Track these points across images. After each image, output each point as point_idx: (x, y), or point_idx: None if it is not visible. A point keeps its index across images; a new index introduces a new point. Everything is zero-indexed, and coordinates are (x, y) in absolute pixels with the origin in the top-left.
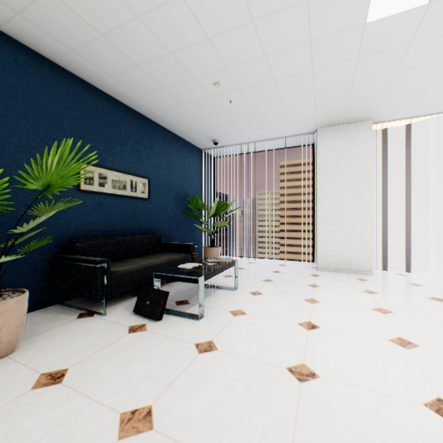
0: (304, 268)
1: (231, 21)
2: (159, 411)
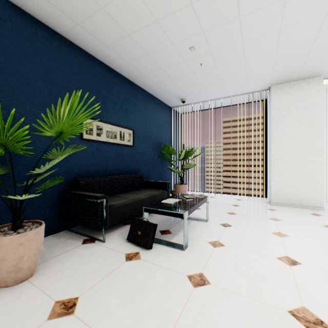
0: (258, 203)
1: None
2: None
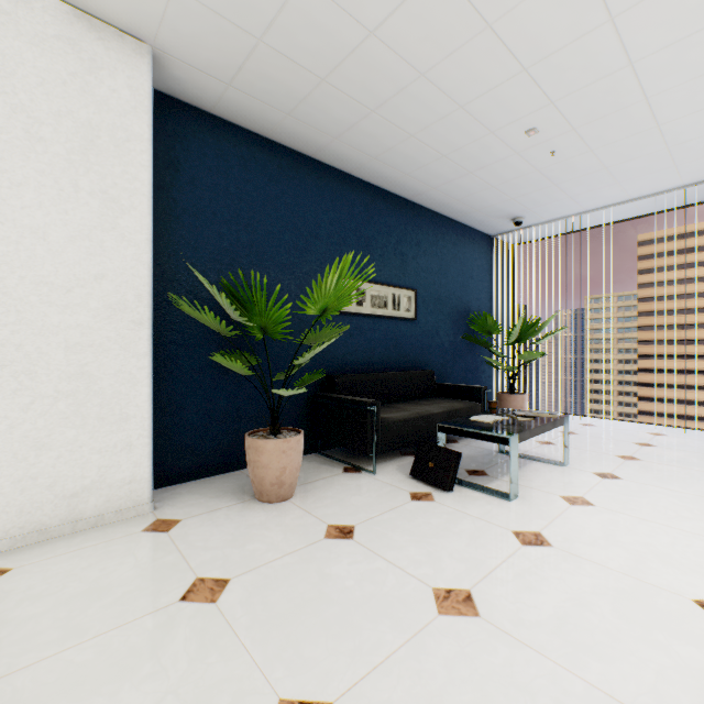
0: None
1: (568, 32)
2: (482, 599)
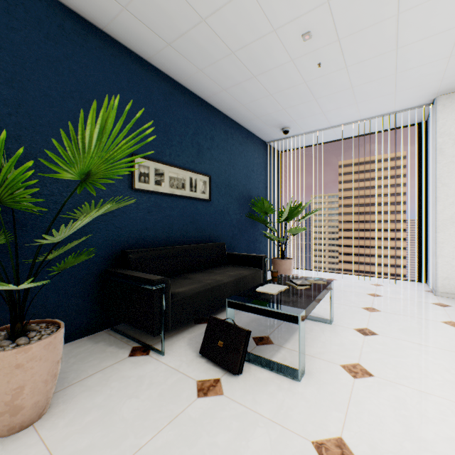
0: (413, 292)
1: None
2: None
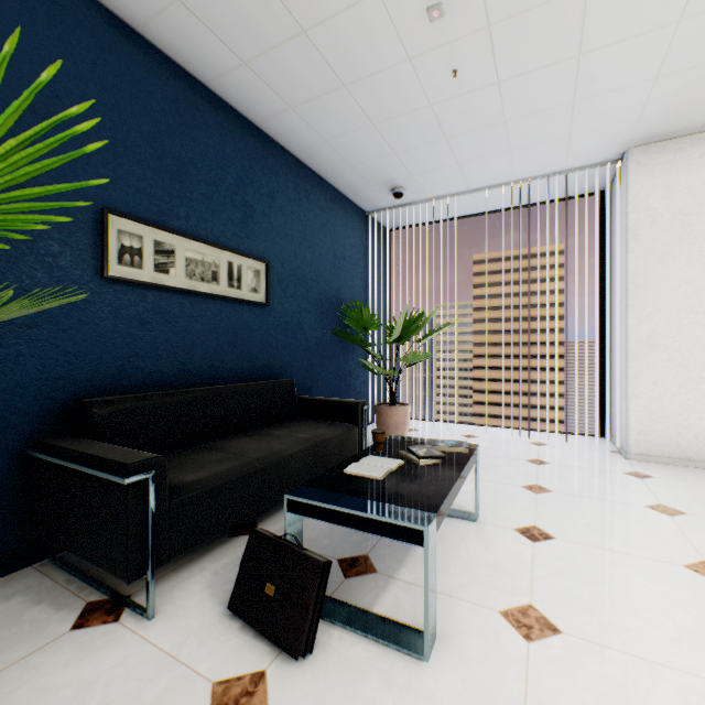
0: (594, 454)
1: None
2: None
